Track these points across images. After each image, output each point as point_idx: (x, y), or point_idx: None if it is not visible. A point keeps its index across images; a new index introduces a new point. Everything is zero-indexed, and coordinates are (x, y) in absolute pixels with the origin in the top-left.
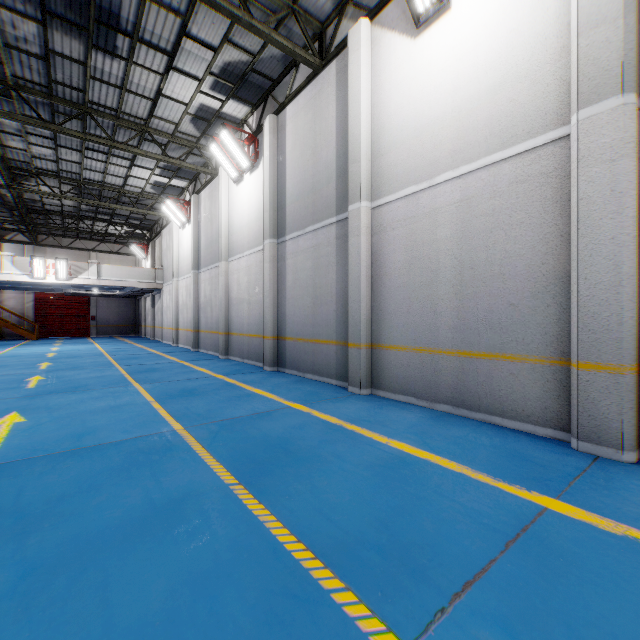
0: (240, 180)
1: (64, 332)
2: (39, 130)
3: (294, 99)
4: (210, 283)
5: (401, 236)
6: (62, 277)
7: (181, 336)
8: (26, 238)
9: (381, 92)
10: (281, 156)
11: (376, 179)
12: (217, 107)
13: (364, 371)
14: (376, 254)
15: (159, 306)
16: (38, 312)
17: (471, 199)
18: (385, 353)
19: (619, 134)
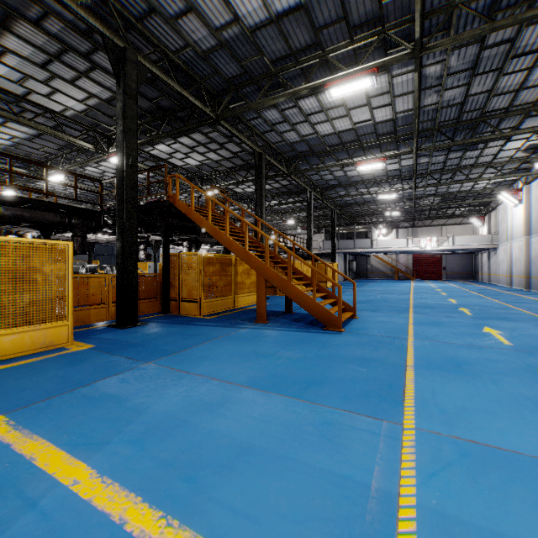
0: None
1: (427, 276)
2: (432, 182)
3: None
4: (537, 245)
5: None
6: (433, 246)
7: (513, 281)
8: (408, 224)
9: None
10: None
11: None
12: None
13: None
14: None
15: (494, 260)
16: (413, 265)
17: None
18: None
19: None
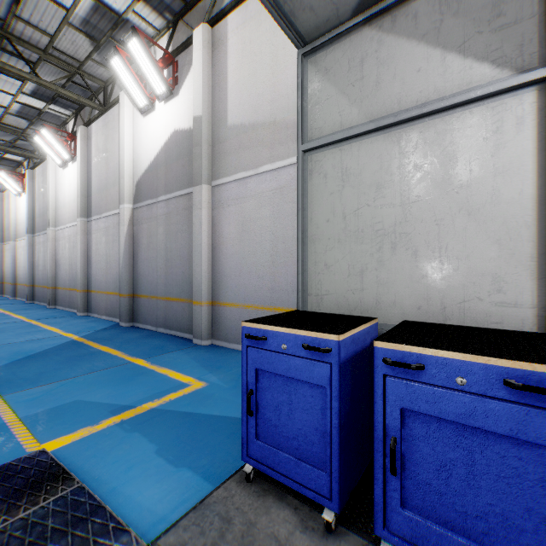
0: (21, 195)
1: None
2: None
3: (38, 166)
4: (10, 252)
5: (61, 244)
6: None
7: None
8: None
9: (57, 184)
10: (35, 192)
11: (57, 219)
12: (1, 155)
13: (51, 298)
14: (57, 250)
15: None
16: None
17: (71, 236)
18: (58, 290)
19: (80, 228)
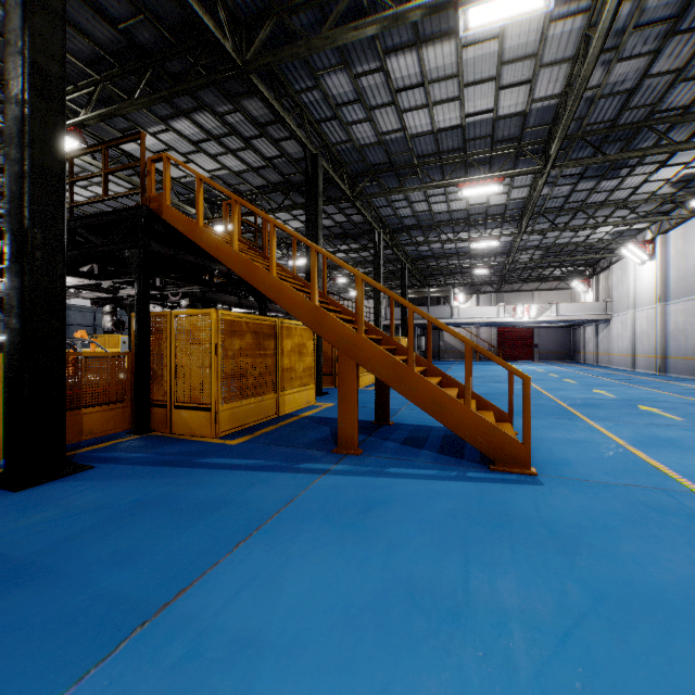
0: None
1: (515, 357)
2: (540, 227)
3: None
4: (681, 314)
5: None
6: (532, 316)
7: (638, 362)
8: (491, 289)
9: None
10: None
11: None
12: None
13: None
14: None
15: (604, 335)
16: (498, 342)
17: None
18: None
19: None
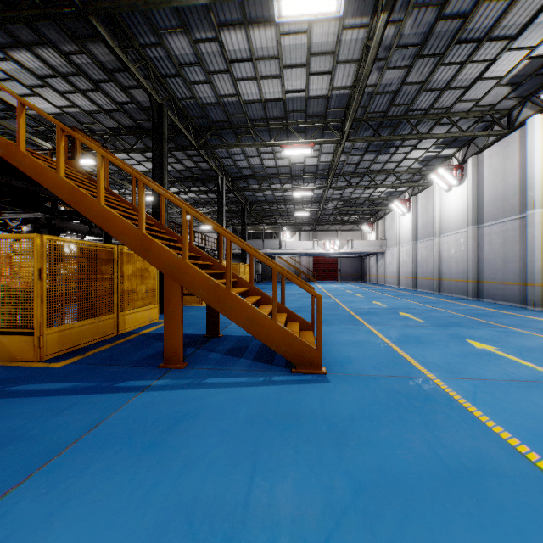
0: (449, 189)
1: (325, 278)
2: (341, 185)
3: (489, 147)
4: (425, 249)
5: None
6: (336, 249)
7: (401, 281)
8: (309, 228)
9: None
10: (480, 178)
11: None
12: (435, 154)
13: (535, 298)
14: None
15: (381, 263)
16: (314, 267)
17: None
18: None
19: None
